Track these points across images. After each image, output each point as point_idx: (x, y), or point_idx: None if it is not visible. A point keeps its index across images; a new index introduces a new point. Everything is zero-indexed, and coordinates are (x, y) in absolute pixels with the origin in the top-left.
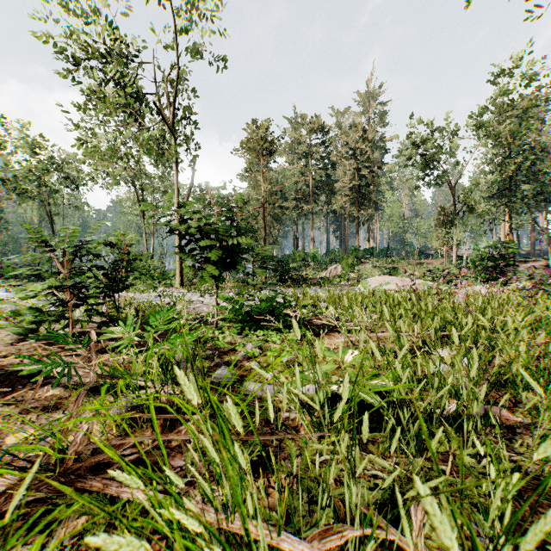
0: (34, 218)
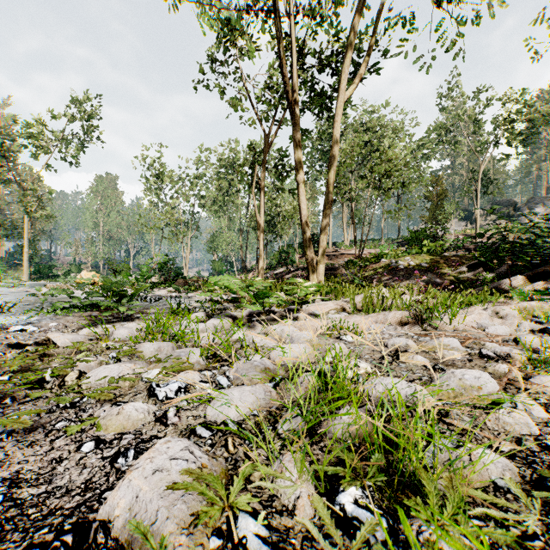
0: None
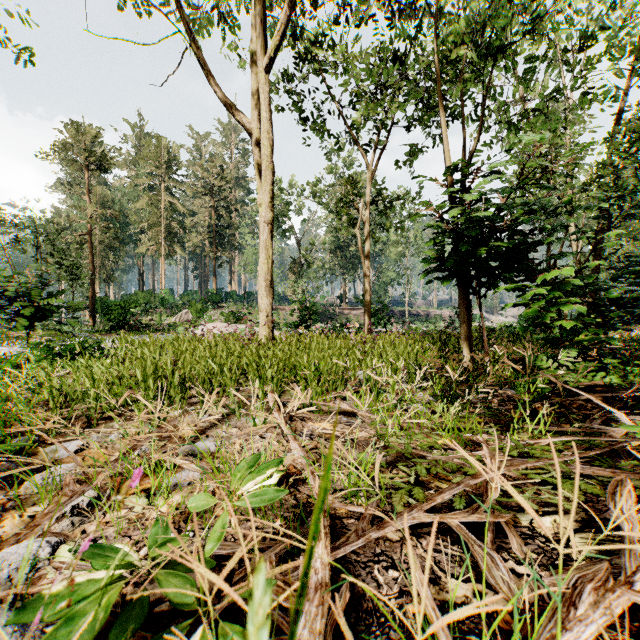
0: None
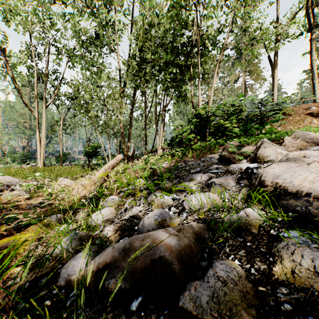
0: None
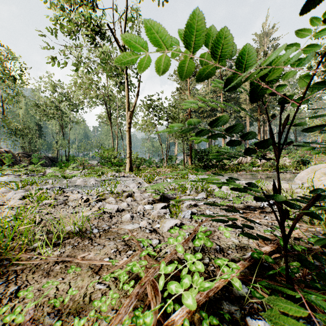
0: (56, 130)
